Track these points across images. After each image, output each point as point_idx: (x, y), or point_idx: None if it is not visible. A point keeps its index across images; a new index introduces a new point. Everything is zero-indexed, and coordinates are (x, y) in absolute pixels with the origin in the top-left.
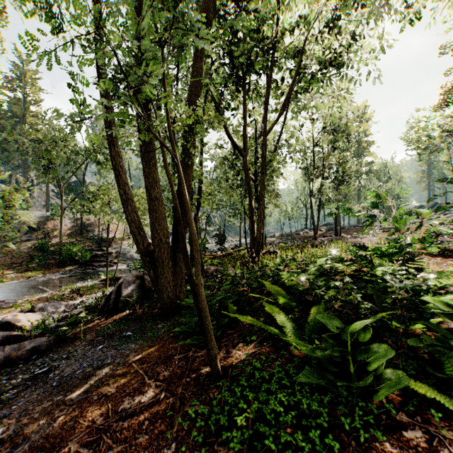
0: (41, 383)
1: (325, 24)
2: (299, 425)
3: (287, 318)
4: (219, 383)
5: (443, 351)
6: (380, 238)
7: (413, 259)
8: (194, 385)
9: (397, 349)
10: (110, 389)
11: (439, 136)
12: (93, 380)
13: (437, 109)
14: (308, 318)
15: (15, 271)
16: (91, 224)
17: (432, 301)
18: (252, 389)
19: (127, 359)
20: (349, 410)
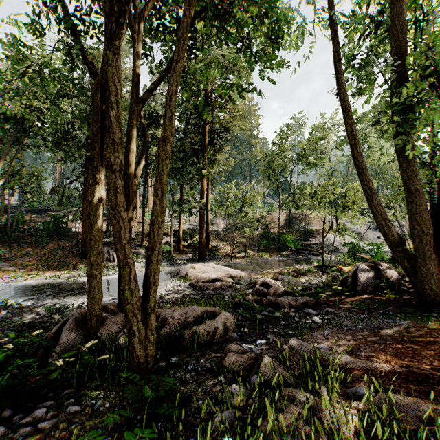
0: (331, 325)
1: None
2: None
3: None
4: None
5: None
6: None
7: None
8: None
9: None
10: (411, 345)
11: None
12: (382, 335)
13: None
14: None
15: (252, 251)
16: (296, 217)
17: None
18: None
19: (408, 330)
20: None
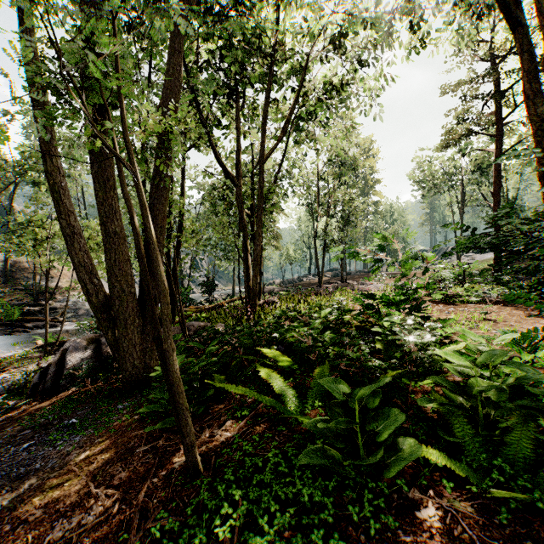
0: None
1: (331, 40)
2: (299, 523)
3: (286, 383)
4: (197, 481)
5: (453, 409)
6: (386, 284)
7: (420, 307)
8: (162, 487)
9: (407, 410)
10: (35, 510)
11: (441, 179)
12: (7, 499)
13: (439, 150)
14: (311, 381)
15: None
16: (23, 268)
17: (442, 354)
18: (241, 484)
19: (67, 459)
20: (357, 494)
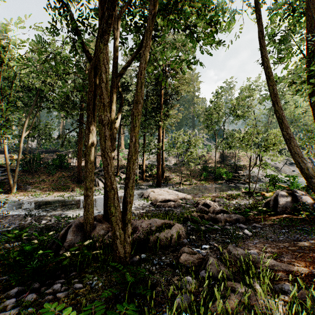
0: (258, 236)
1: None
2: None
3: None
4: None
5: None
6: None
7: None
8: None
9: None
10: None
11: None
12: (300, 245)
13: None
14: None
15: (195, 180)
16: (228, 155)
17: None
18: None
19: None
20: None
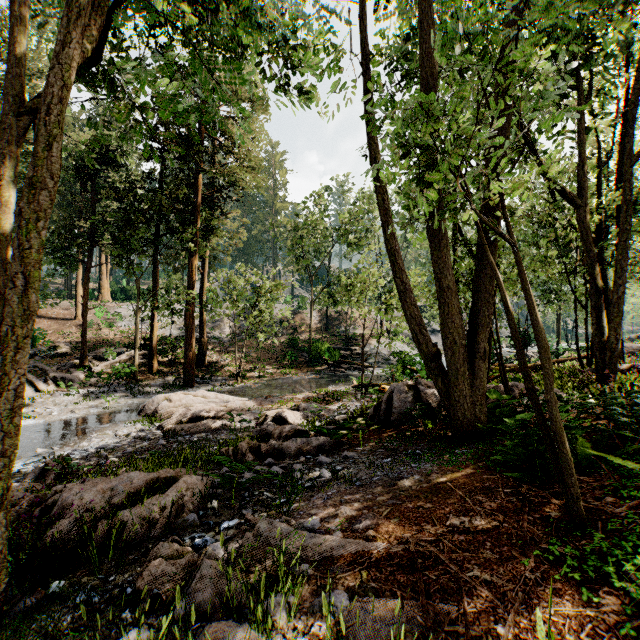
0: (341, 479)
1: None
2: None
3: None
4: (590, 529)
5: None
6: None
7: None
8: (542, 525)
9: None
10: (424, 503)
11: None
12: (397, 489)
13: None
14: None
15: (272, 367)
16: (336, 317)
17: None
18: None
19: (429, 478)
20: None
